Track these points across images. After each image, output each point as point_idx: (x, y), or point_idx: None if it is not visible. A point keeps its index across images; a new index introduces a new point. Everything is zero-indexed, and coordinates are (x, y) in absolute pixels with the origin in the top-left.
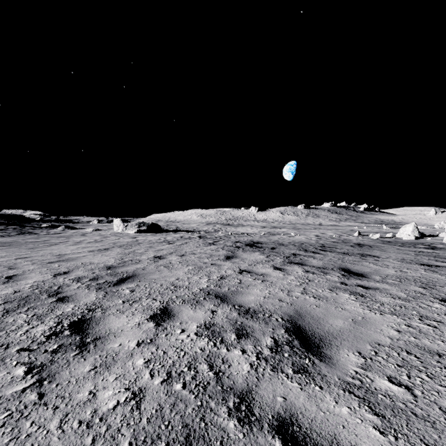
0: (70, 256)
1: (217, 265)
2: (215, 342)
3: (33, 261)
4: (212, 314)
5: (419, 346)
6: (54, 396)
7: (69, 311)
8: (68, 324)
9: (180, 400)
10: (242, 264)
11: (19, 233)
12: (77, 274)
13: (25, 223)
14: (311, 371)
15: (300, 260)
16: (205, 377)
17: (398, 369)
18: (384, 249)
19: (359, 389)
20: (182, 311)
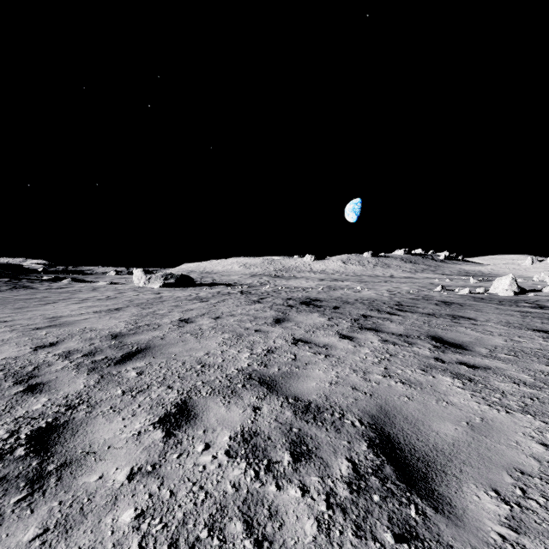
0: (67, 319)
1: (262, 332)
2: (258, 470)
3: (13, 327)
4: (254, 414)
5: None
6: None
7: (37, 409)
8: (28, 434)
9: None
10: (297, 330)
11: (13, 287)
12: (67, 347)
13: (22, 274)
14: (425, 537)
15: (374, 325)
16: None
17: None
18: (479, 309)
19: None
20: (210, 408)
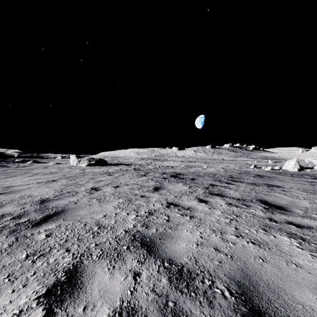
0: (16, 188)
1: (146, 197)
2: None
3: None
4: (133, 282)
5: None
6: None
7: None
8: None
9: None
10: (169, 196)
11: None
12: (3, 211)
13: (3, 158)
14: None
15: (219, 191)
16: None
17: None
18: (281, 180)
19: None
20: (96, 274)
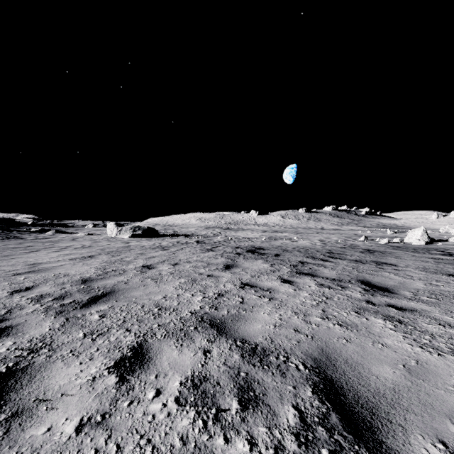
0: (45, 265)
1: (214, 277)
2: (206, 420)
3: None
4: (204, 357)
5: None
6: None
7: (1, 353)
8: None
9: None
10: (244, 275)
11: (5, 237)
12: (40, 291)
13: (13, 227)
14: None
15: (310, 270)
16: None
17: None
18: (398, 256)
19: None
20: (163, 351)
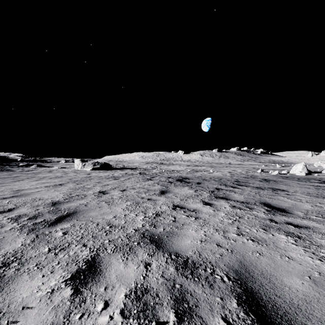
0: (26, 191)
1: (152, 200)
2: None
3: None
4: (145, 270)
5: None
6: None
7: None
8: None
9: None
10: (175, 199)
11: None
12: (19, 212)
13: (7, 162)
14: None
15: (224, 195)
16: None
17: None
18: (287, 184)
19: None
20: (112, 264)
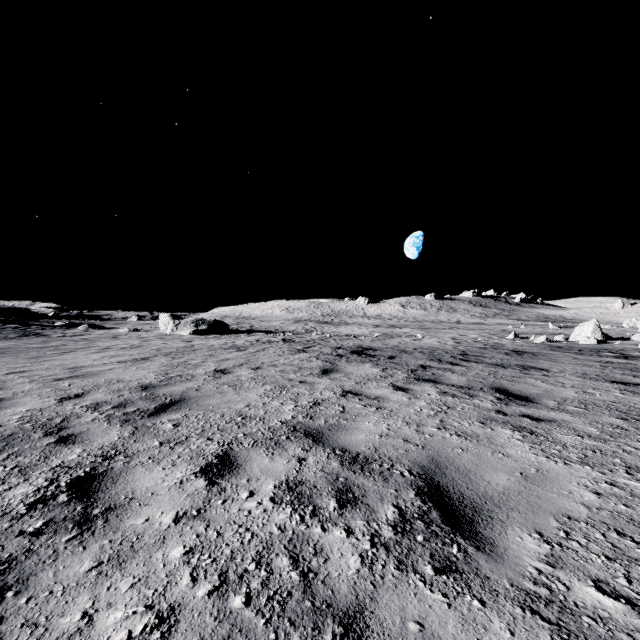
0: (90, 369)
1: (308, 384)
2: (303, 514)
3: (31, 378)
4: (299, 464)
5: (636, 521)
6: (19, 623)
7: (73, 459)
8: (68, 482)
9: (239, 629)
10: (347, 382)
11: (21, 334)
12: (94, 399)
13: (31, 320)
14: (464, 570)
15: (433, 376)
16: (284, 582)
17: (609, 565)
18: (554, 359)
19: (548, 606)
20: (253, 459)
